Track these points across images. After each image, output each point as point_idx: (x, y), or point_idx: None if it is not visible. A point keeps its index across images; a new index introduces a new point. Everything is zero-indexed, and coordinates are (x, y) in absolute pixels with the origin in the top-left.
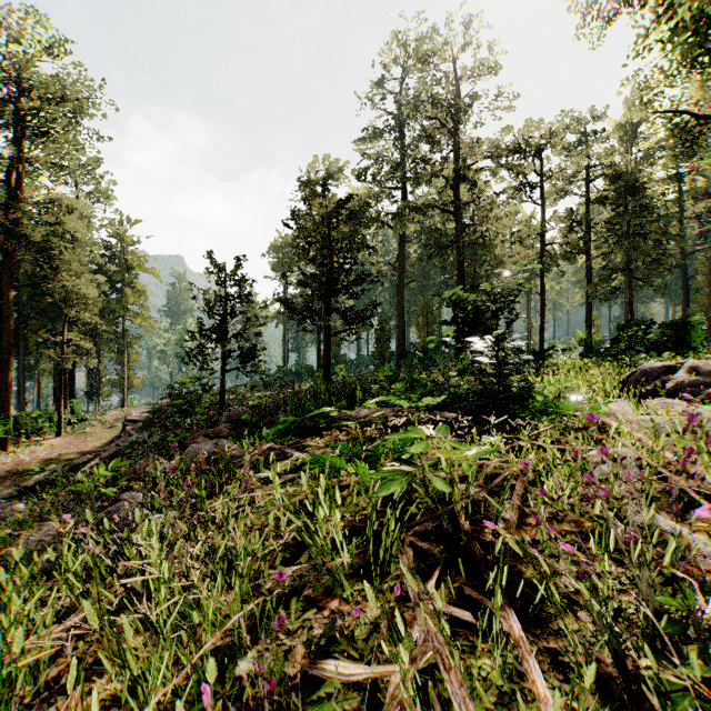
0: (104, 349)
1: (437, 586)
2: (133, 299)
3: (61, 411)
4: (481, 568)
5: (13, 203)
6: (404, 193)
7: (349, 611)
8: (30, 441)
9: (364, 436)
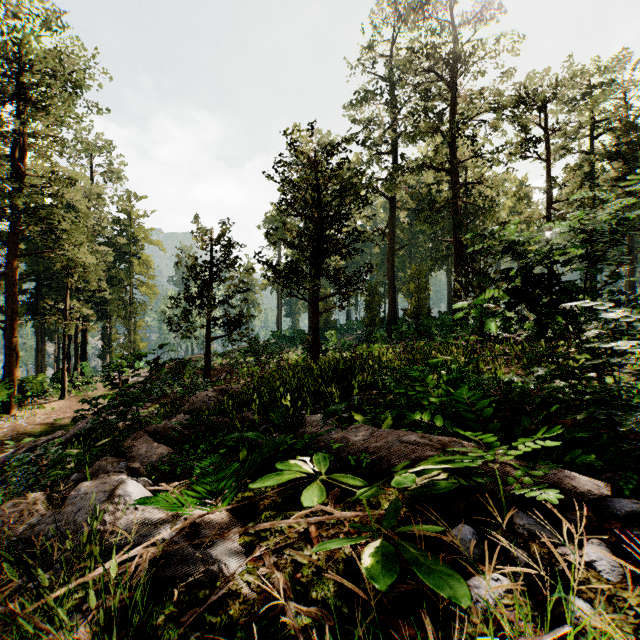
0: (115, 315)
1: None
2: (139, 269)
3: (65, 375)
4: None
5: (18, 177)
6: (395, 159)
7: None
8: (35, 404)
9: (381, 512)
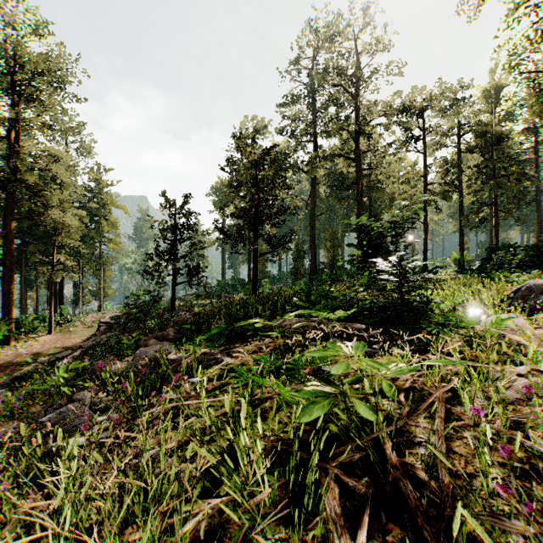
0: (86, 267)
1: (367, 535)
2: (108, 228)
3: (51, 315)
4: (418, 520)
5: (15, 155)
6: (316, 145)
7: None
8: (28, 338)
9: (285, 343)
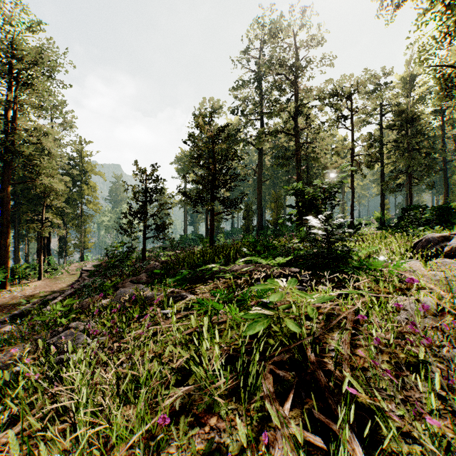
0: (69, 224)
1: (291, 406)
2: (88, 192)
3: (41, 264)
4: (326, 394)
5: (10, 130)
6: (262, 123)
7: (224, 427)
8: (21, 283)
9: (236, 283)
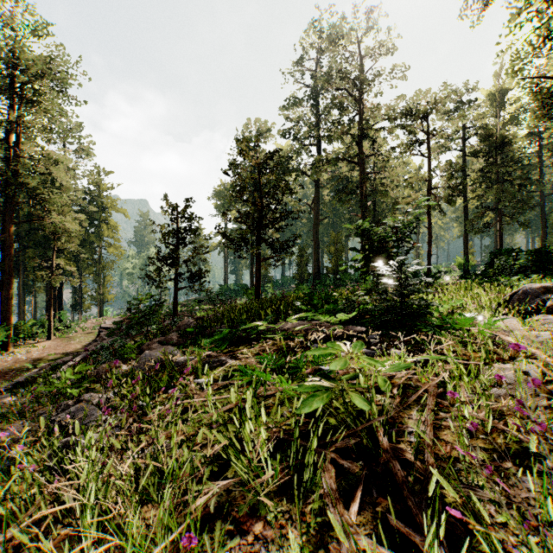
0: (85, 271)
1: (359, 508)
2: (108, 233)
3: (51, 320)
4: (404, 493)
5: (14, 158)
6: (319, 149)
7: (273, 536)
8: (27, 343)
9: (288, 345)
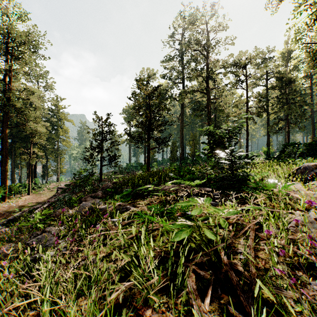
0: (49, 155)
1: (210, 300)
2: (62, 133)
3: (29, 183)
4: (238, 291)
5: (8, 90)
6: (183, 85)
7: None
8: (16, 197)
9: (166, 199)
